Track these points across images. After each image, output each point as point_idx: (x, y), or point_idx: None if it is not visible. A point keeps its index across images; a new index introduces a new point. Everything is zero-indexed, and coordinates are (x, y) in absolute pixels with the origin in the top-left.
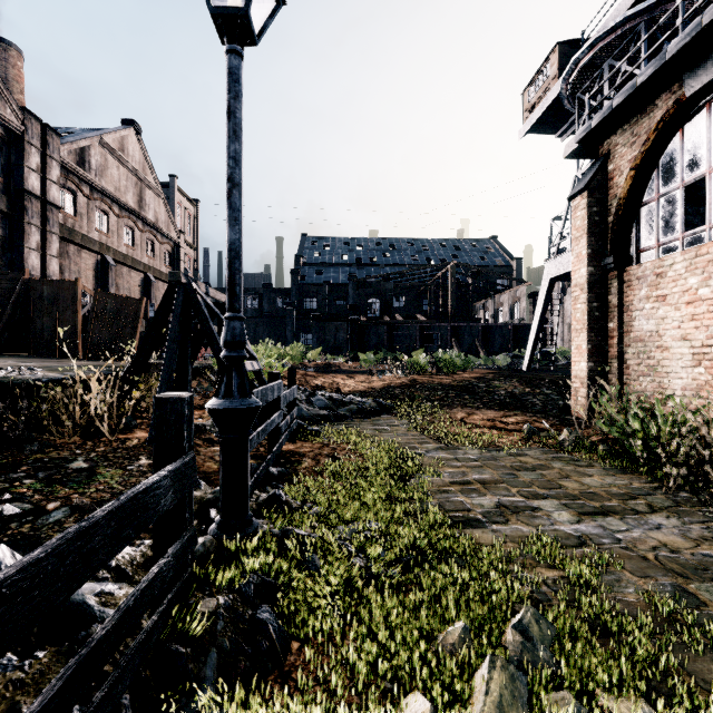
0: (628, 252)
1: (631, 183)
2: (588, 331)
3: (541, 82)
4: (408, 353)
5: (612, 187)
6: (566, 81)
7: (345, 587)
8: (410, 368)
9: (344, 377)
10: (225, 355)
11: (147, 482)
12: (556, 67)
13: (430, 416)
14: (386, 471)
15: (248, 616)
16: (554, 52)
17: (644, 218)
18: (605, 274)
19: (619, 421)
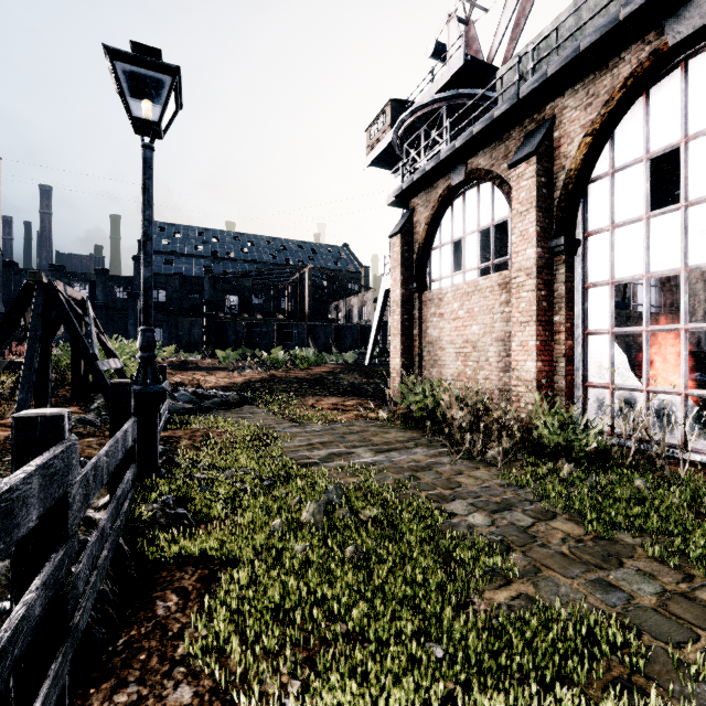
0: (425, 281)
1: (425, 234)
2: (401, 336)
3: (380, 127)
4: (267, 350)
5: (416, 234)
6: (396, 133)
7: (230, 499)
8: (269, 364)
9: (205, 373)
10: (142, 356)
11: (125, 427)
12: (390, 118)
13: (287, 404)
14: (252, 442)
15: (173, 512)
16: (388, 106)
17: (434, 259)
18: (412, 295)
19: (409, 397)
